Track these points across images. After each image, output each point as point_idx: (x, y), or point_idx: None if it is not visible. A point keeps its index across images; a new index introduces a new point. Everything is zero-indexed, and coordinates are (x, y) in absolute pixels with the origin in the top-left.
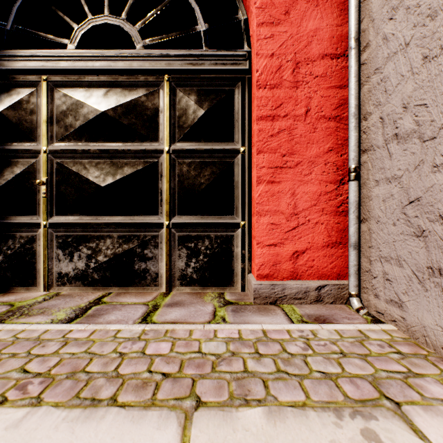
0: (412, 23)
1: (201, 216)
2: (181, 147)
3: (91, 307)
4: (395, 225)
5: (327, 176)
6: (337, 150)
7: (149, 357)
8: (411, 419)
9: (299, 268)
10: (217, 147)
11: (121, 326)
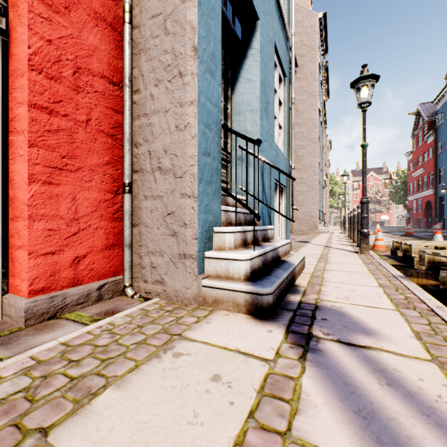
0: (170, 100)
1: None
2: None
3: None
4: (159, 229)
5: (106, 186)
6: (114, 164)
7: None
8: (188, 337)
9: (80, 274)
10: None
11: None
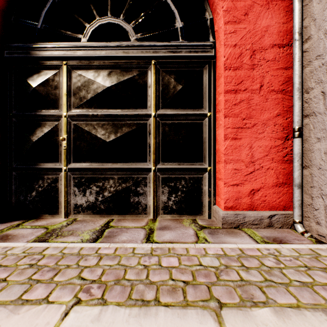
0: None
1: (178, 163)
2: (163, 113)
3: (105, 230)
4: None
5: (275, 134)
6: (283, 115)
7: (166, 268)
8: None
9: (255, 202)
10: (190, 112)
11: (134, 244)
